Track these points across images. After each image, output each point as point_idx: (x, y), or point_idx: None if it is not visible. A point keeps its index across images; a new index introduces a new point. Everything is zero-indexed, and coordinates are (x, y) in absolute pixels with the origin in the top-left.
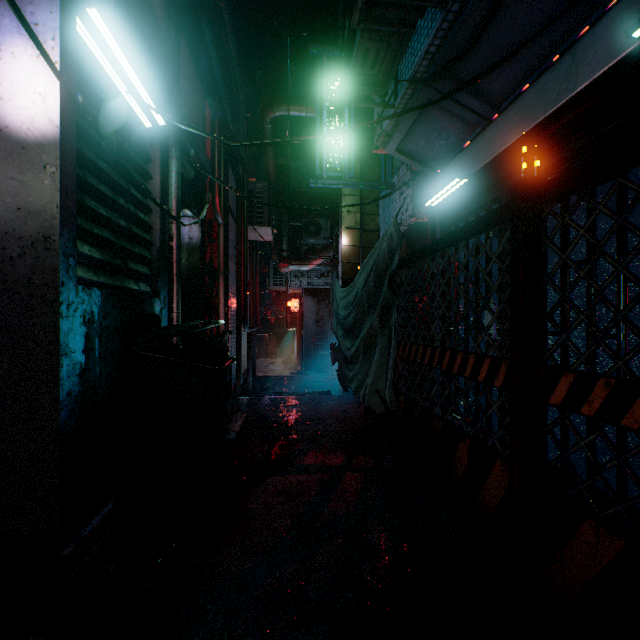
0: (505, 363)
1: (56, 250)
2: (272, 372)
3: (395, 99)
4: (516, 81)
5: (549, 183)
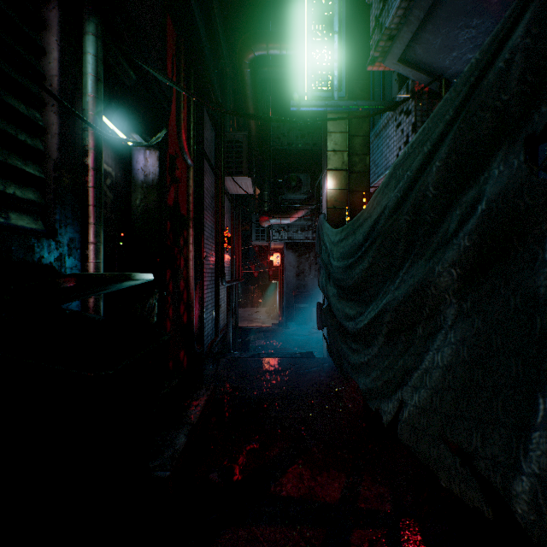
0: None
1: None
2: (256, 321)
3: None
4: None
5: None
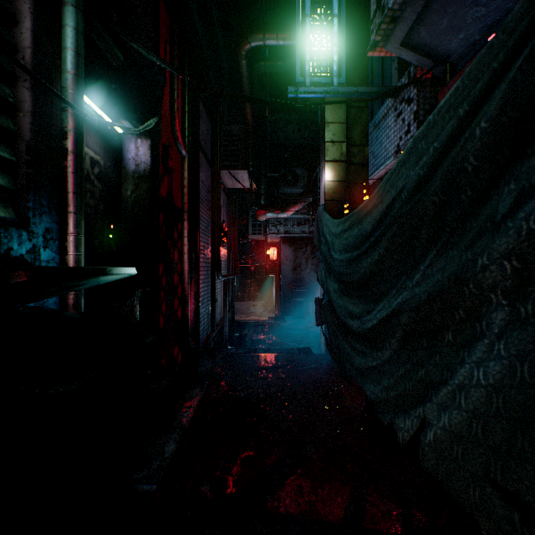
0: None
1: None
2: (253, 314)
3: None
4: None
5: None
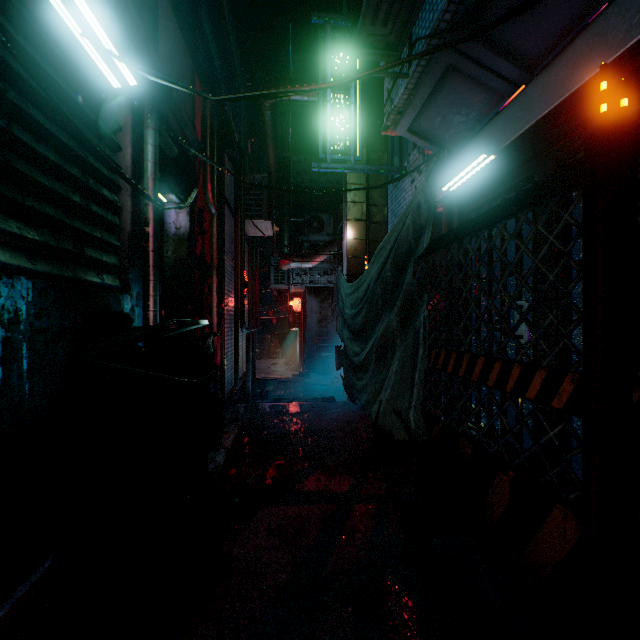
0: (571, 377)
1: None
2: (274, 373)
3: (409, 67)
4: (557, 34)
5: None
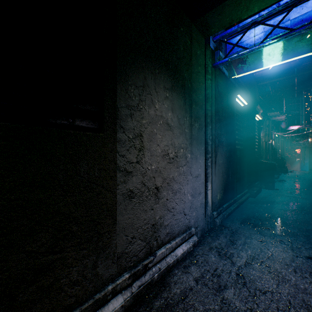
0: None
1: None
2: None
3: None
4: None
5: None
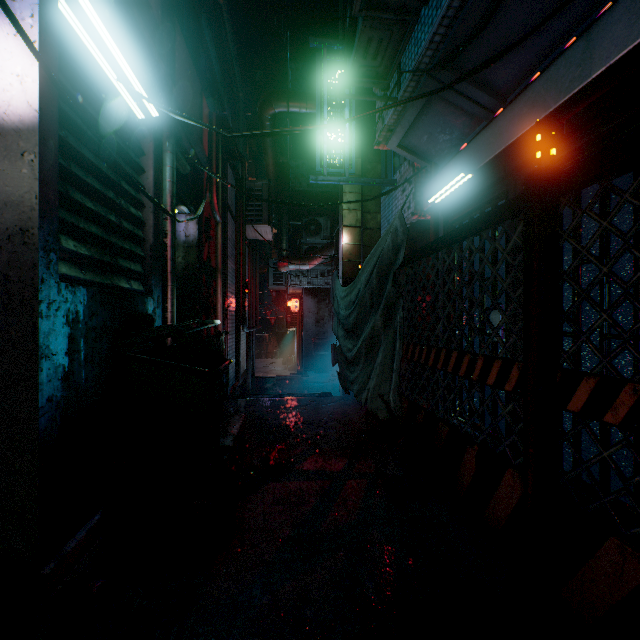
0: (517, 366)
1: (35, 244)
2: (272, 372)
3: (398, 92)
4: (524, 71)
5: (567, 172)
